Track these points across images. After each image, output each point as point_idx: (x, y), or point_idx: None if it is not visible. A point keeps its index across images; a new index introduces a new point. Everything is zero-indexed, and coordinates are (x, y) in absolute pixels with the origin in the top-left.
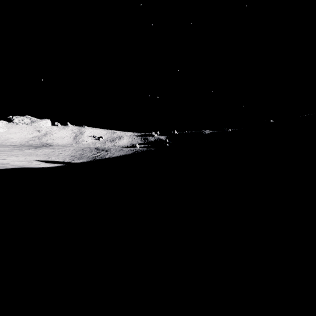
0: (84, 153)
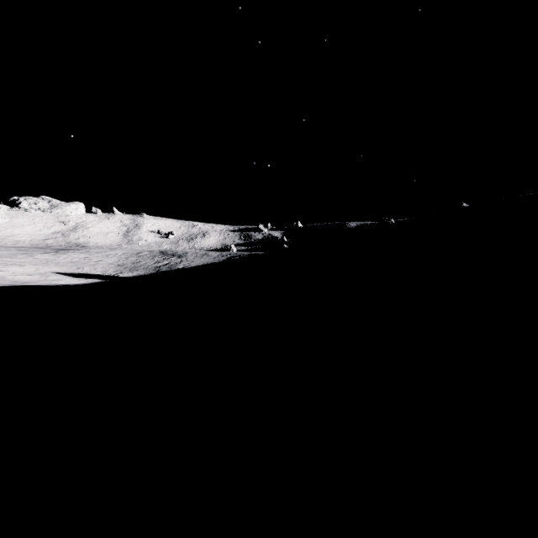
0: (140, 261)
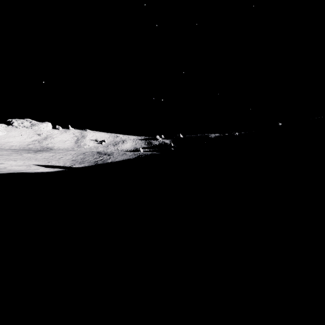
0: (85, 158)
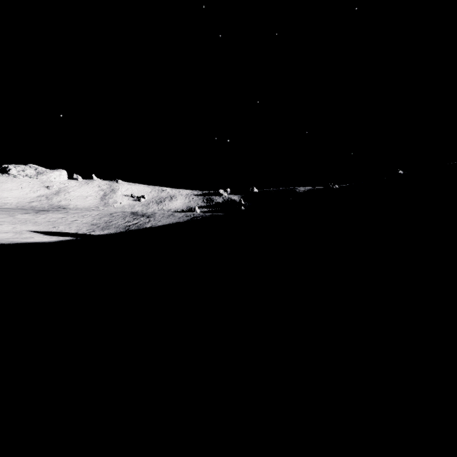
0: (112, 221)
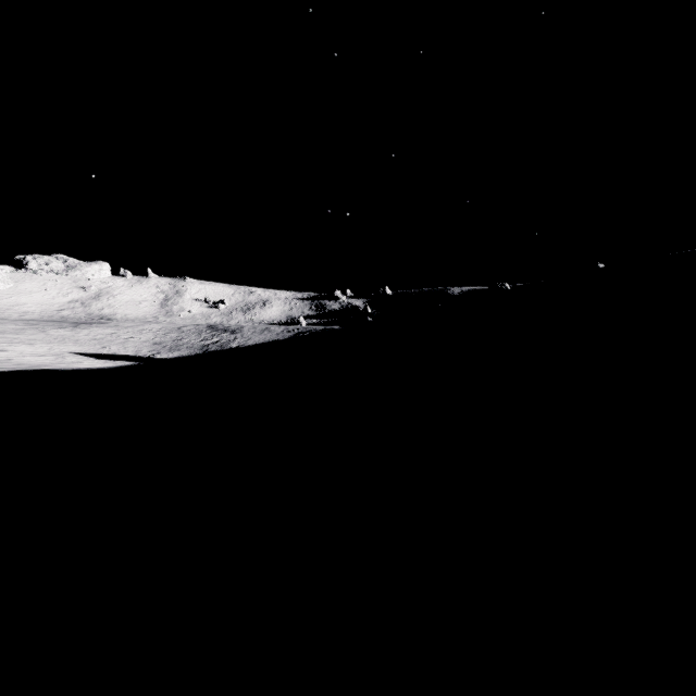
0: (183, 338)
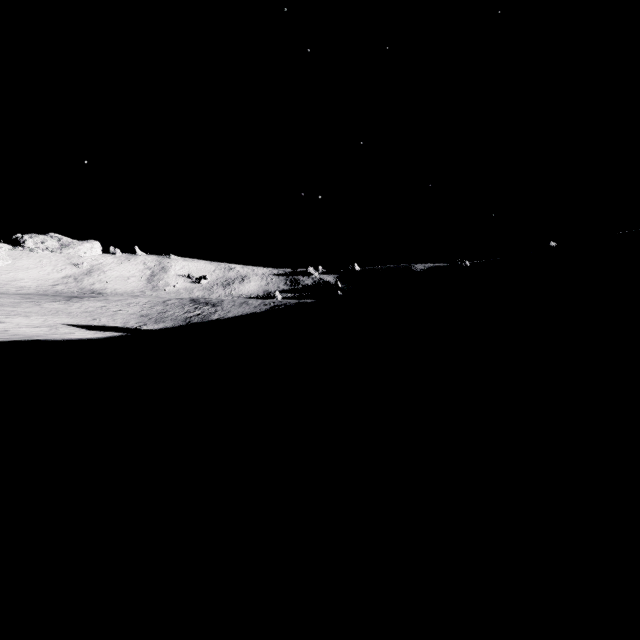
0: (167, 311)
